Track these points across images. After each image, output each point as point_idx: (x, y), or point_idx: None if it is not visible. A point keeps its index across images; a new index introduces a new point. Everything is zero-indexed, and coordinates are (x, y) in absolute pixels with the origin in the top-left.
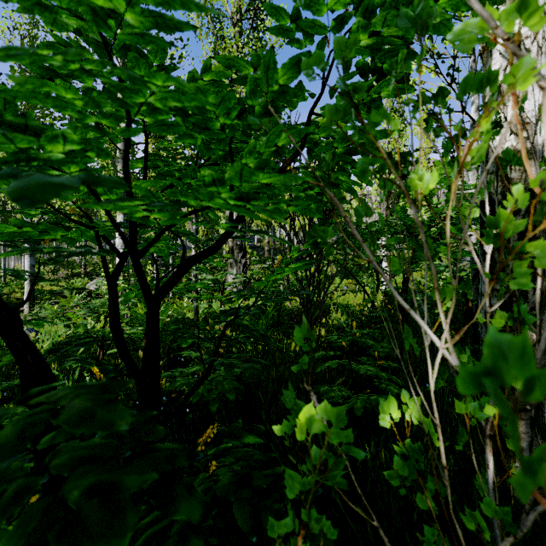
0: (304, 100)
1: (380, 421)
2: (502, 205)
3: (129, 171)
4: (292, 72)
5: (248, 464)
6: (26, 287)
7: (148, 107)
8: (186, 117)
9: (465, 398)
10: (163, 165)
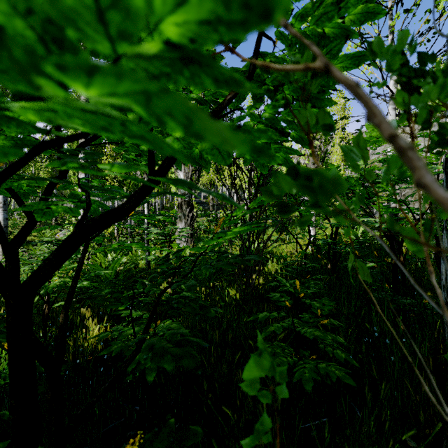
0: None
1: None
2: None
3: None
4: None
5: None
6: None
7: None
8: None
9: None
10: None
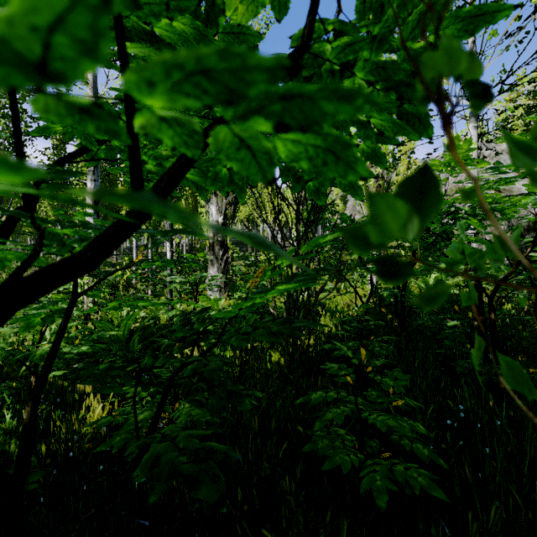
0: None
1: None
2: None
3: None
4: None
5: None
6: None
7: None
8: None
9: None
10: None
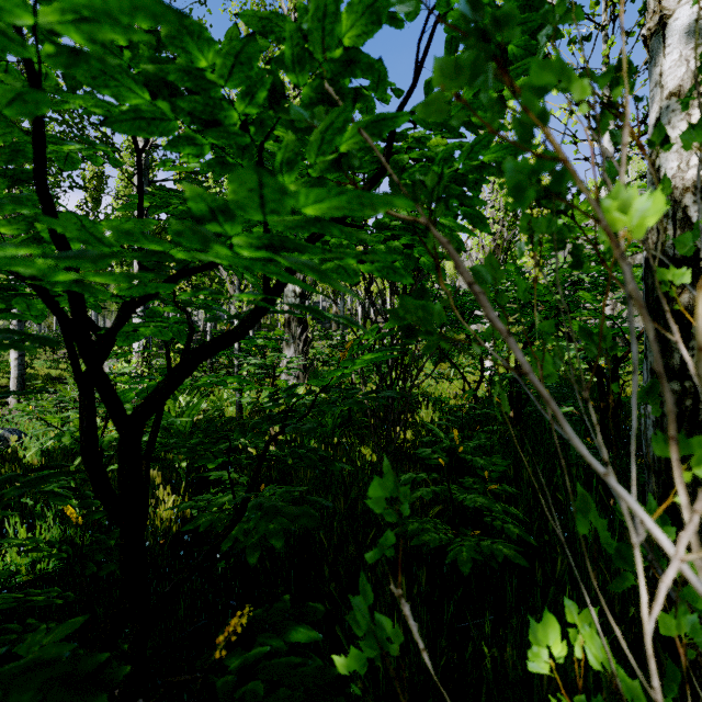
0: (385, 102)
1: (529, 663)
2: (683, 264)
3: (49, 193)
4: (366, 22)
5: (293, 696)
6: (13, 372)
7: (57, 46)
8: (169, 95)
9: (676, 608)
10: (179, 203)
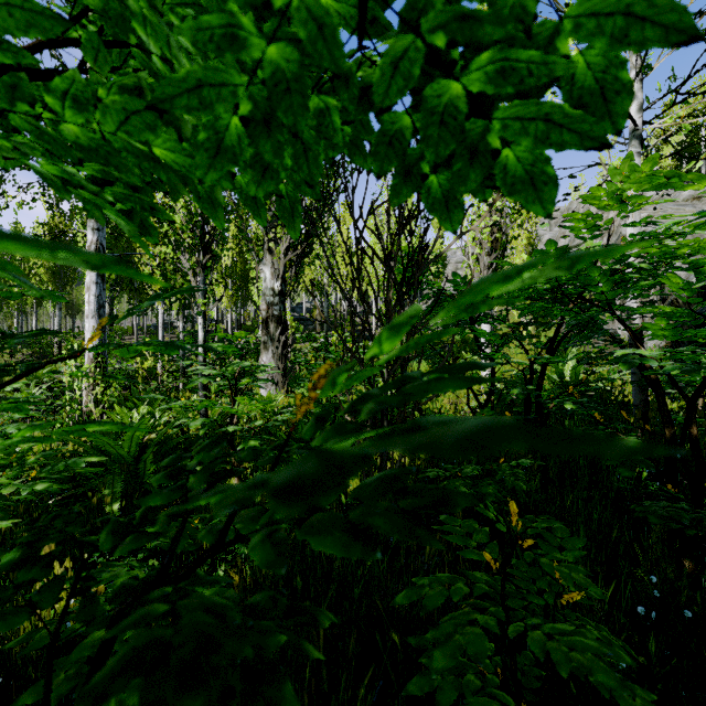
0: None
1: None
2: None
3: None
4: None
5: None
6: None
7: None
8: None
9: None
10: None
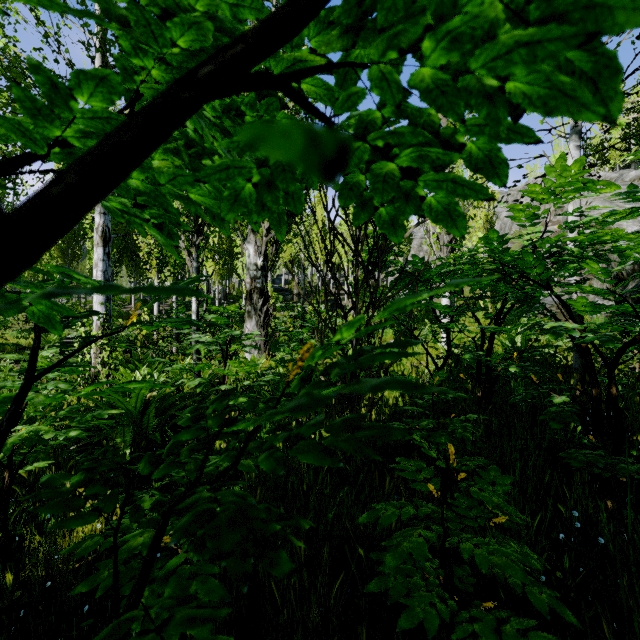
0: None
1: None
2: None
3: None
4: None
5: None
6: None
7: None
8: None
9: None
10: None
